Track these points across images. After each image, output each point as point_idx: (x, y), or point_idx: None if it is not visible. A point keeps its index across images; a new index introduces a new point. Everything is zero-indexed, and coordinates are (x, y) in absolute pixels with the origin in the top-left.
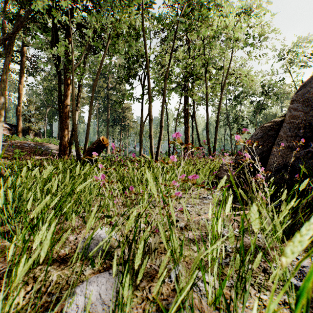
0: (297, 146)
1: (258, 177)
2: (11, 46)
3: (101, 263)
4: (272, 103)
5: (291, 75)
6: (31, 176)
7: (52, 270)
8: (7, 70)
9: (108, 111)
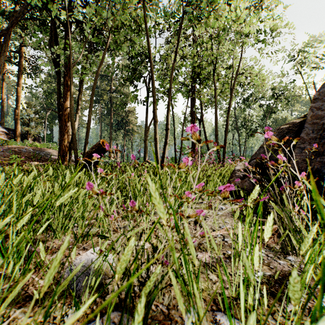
0: (322, 149)
1: (295, 186)
2: (6, 44)
3: (90, 303)
4: (282, 107)
5: (302, 77)
6: (15, 184)
7: (21, 315)
8: (2, 69)
9: (111, 115)
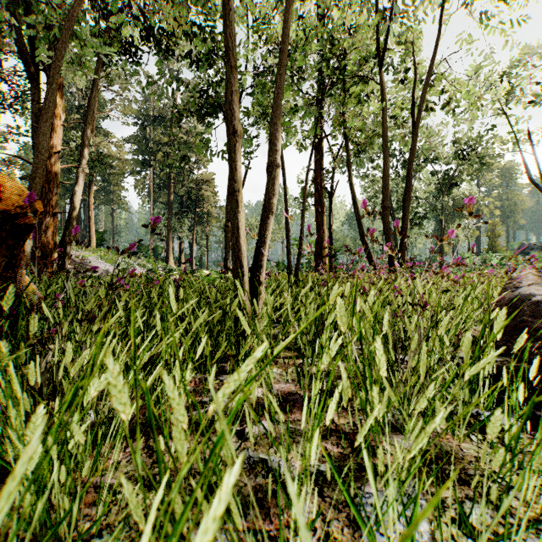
0: None
1: None
2: None
3: None
4: (471, 173)
5: (508, 121)
6: None
7: None
8: None
9: (170, 187)
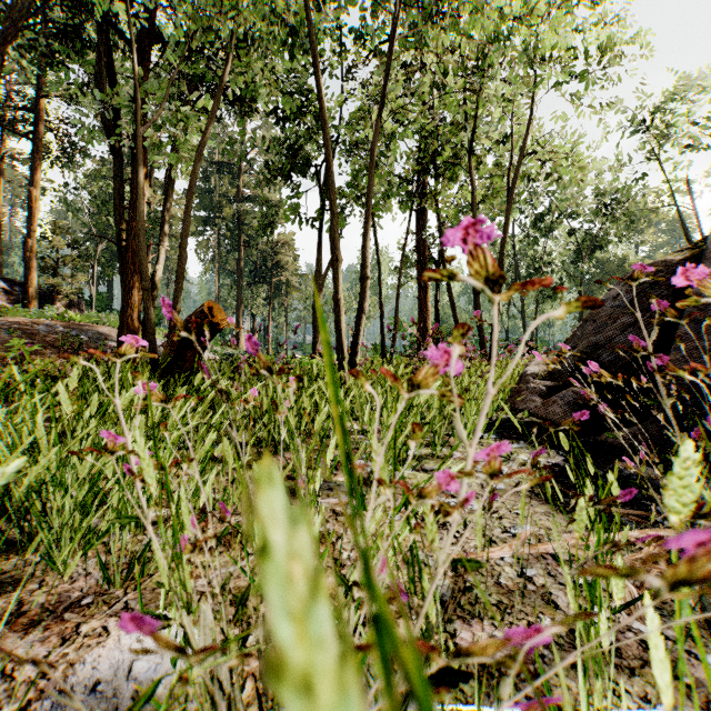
0: None
1: None
2: None
3: None
4: (617, 233)
5: (662, 169)
6: None
7: None
8: None
9: (241, 252)
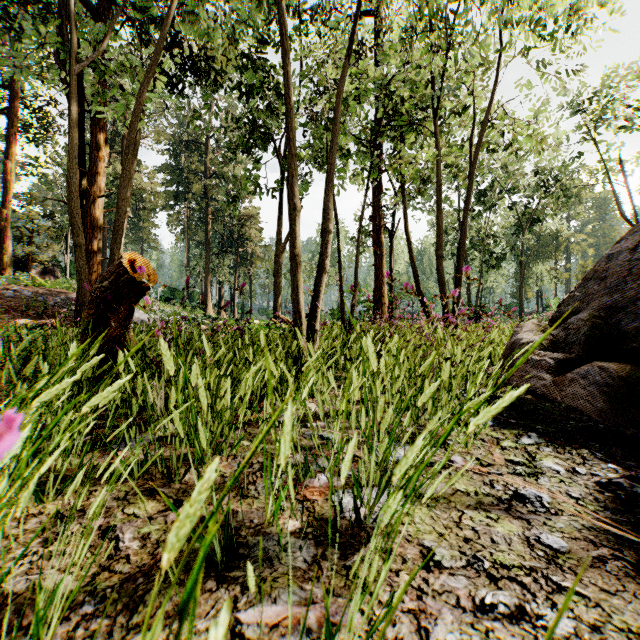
0: None
1: None
2: None
3: None
4: (555, 208)
5: (597, 148)
6: None
7: None
8: None
9: (208, 224)
